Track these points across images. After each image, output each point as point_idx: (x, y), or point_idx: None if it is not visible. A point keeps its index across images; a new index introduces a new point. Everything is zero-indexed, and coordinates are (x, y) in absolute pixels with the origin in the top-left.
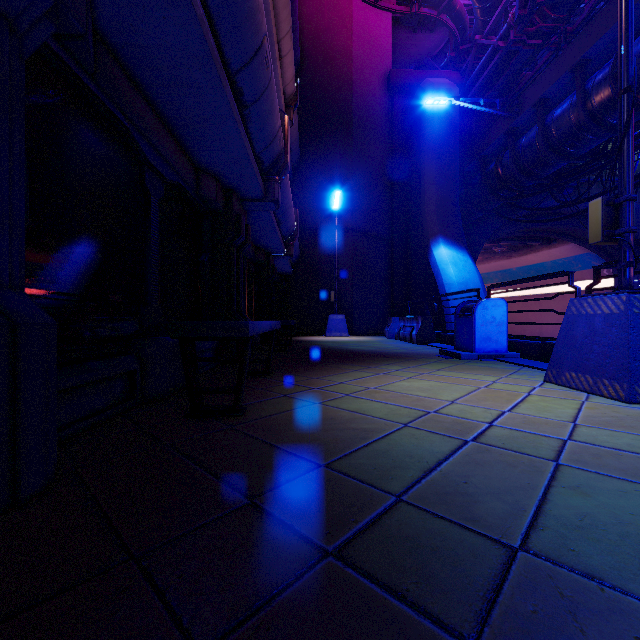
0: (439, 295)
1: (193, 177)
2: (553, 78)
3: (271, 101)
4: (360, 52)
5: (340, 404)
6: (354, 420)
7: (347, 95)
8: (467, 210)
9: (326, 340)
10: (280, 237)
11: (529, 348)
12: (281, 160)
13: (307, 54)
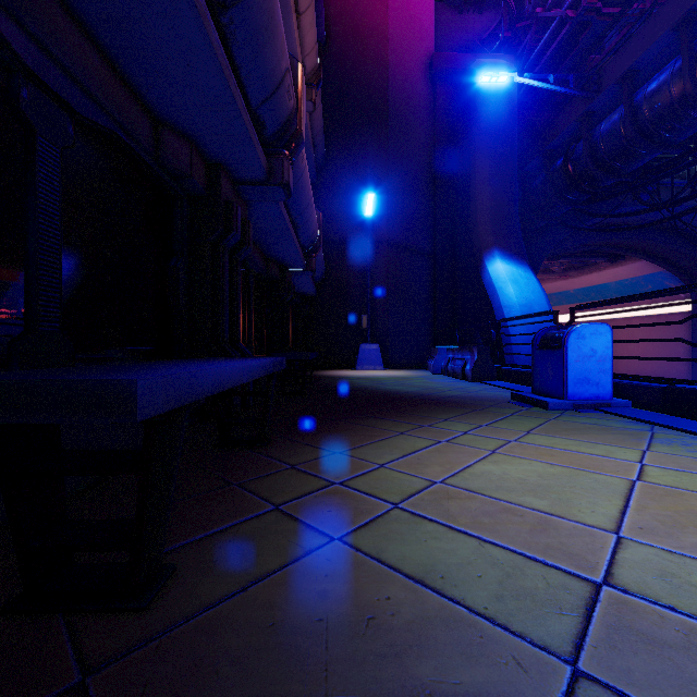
0: (498, 320)
1: (147, 131)
2: (648, 41)
3: (269, 10)
4: (397, 31)
5: (385, 544)
6: (427, 632)
7: (382, 82)
8: (525, 219)
9: (356, 376)
10: (297, 245)
11: (644, 393)
12: (292, 126)
13: (334, 33)
